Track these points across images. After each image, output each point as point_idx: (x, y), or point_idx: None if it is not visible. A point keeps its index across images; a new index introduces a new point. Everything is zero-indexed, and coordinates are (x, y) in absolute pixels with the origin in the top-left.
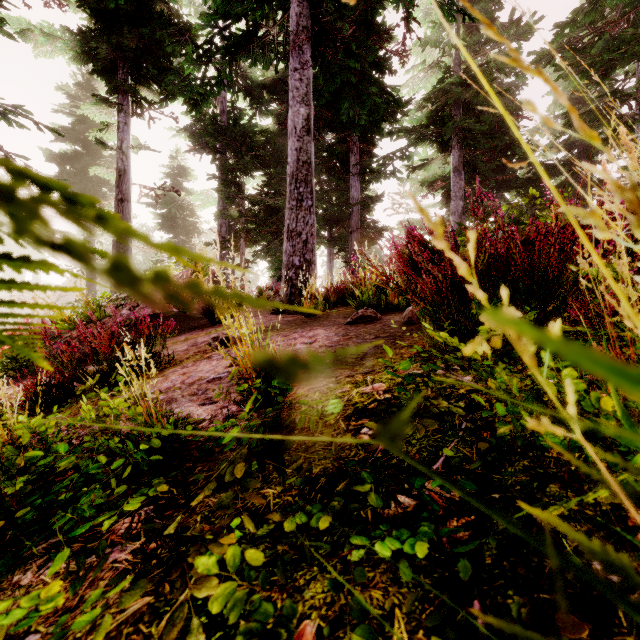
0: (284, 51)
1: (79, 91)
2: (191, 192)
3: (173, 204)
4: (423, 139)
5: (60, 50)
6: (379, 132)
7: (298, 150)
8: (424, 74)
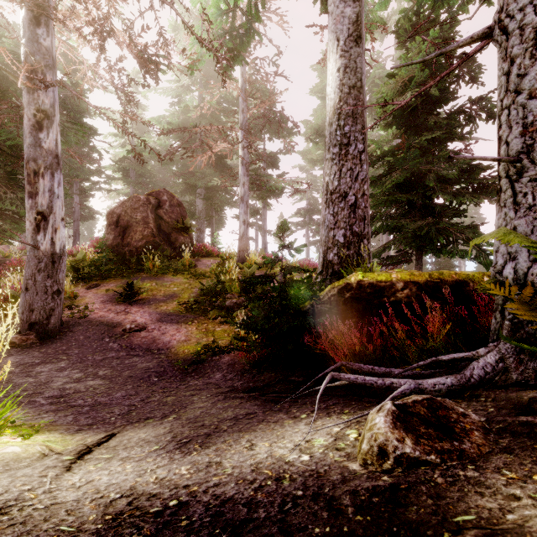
0: None
1: None
2: None
3: None
4: (116, 179)
5: None
6: (90, 182)
7: None
8: (117, 145)
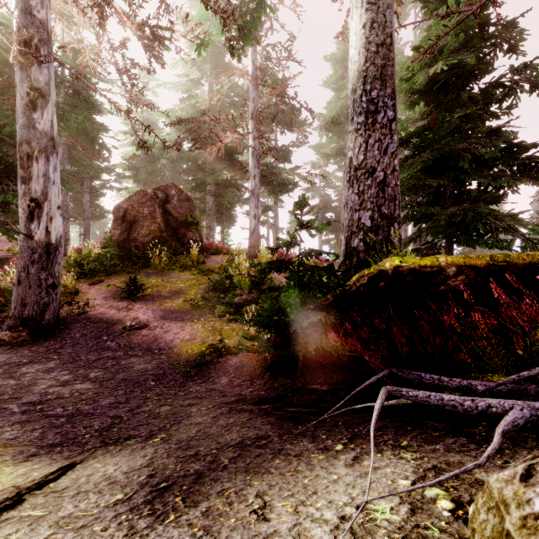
0: None
1: None
2: None
3: None
4: (126, 177)
5: None
6: (100, 179)
7: (63, 200)
8: (128, 143)
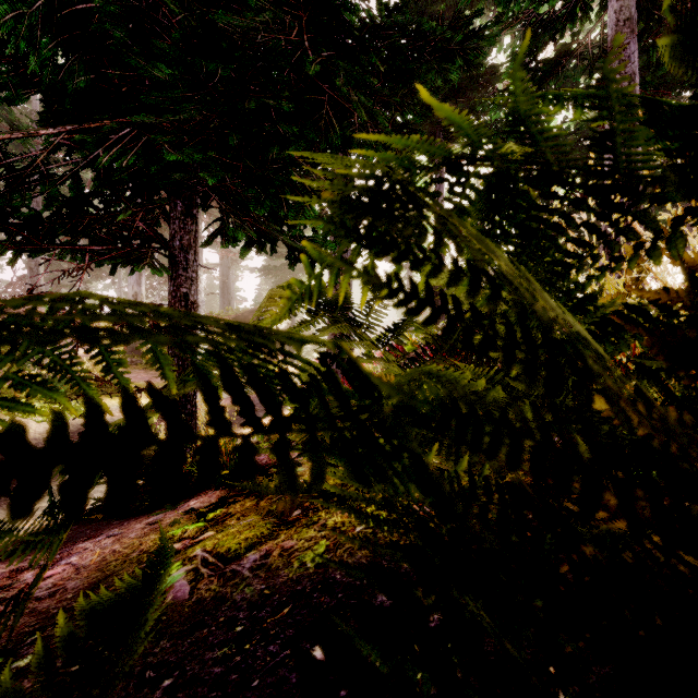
0: (601, 50)
1: None
2: None
3: None
4: None
5: None
6: None
7: None
8: None
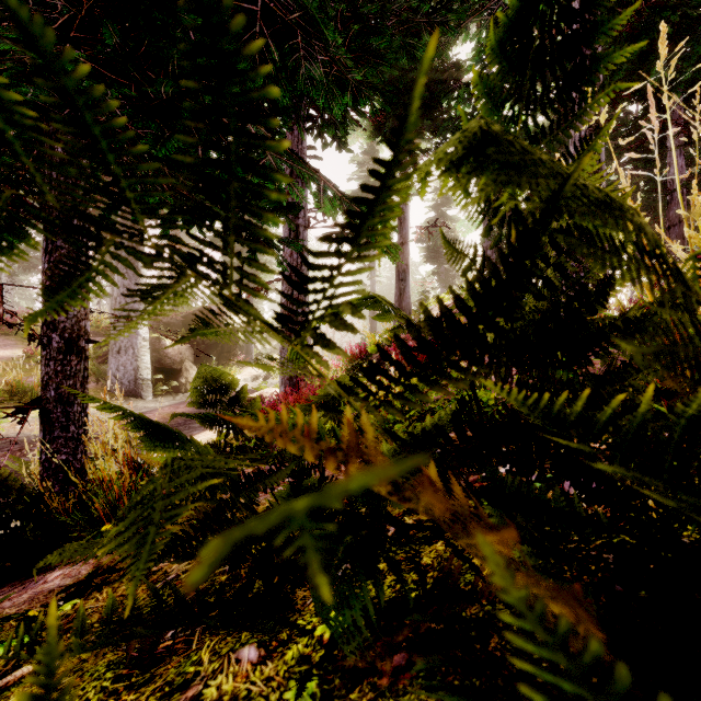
0: None
1: (364, 157)
2: (454, 219)
3: (438, 236)
4: None
5: (360, 135)
6: None
7: None
8: None
